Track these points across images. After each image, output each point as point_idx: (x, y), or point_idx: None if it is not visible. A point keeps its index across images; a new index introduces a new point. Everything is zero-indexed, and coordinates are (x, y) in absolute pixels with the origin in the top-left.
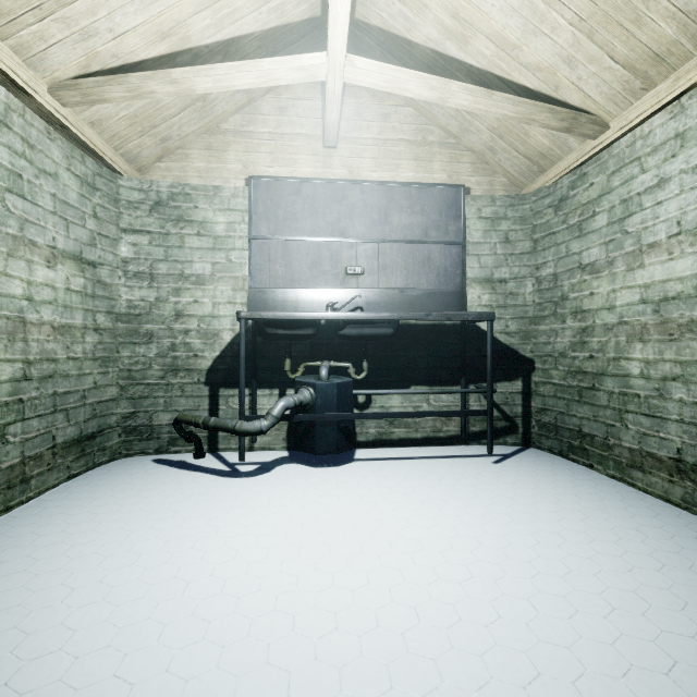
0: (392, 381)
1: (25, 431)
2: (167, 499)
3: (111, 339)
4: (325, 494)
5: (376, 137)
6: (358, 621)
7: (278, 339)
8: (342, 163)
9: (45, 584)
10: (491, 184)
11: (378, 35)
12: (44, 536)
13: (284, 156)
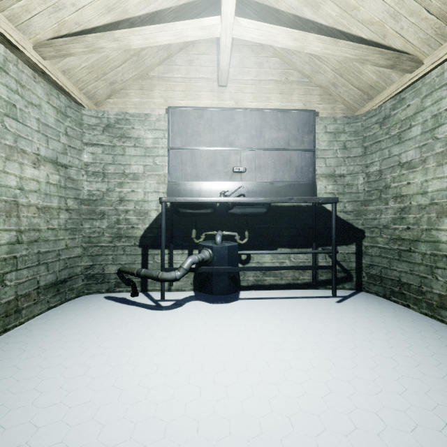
0: (265, 245)
1: (18, 278)
2: (111, 325)
3: (77, 216)
4: (219, 324)
5: (253, 79)
6: (246, 427)
7: (187, 216)
8: (230, 97)
9: (22, 388)
10: (333, 109)
11: (255, 7)
12: (27, 351)
13: (192, 93)
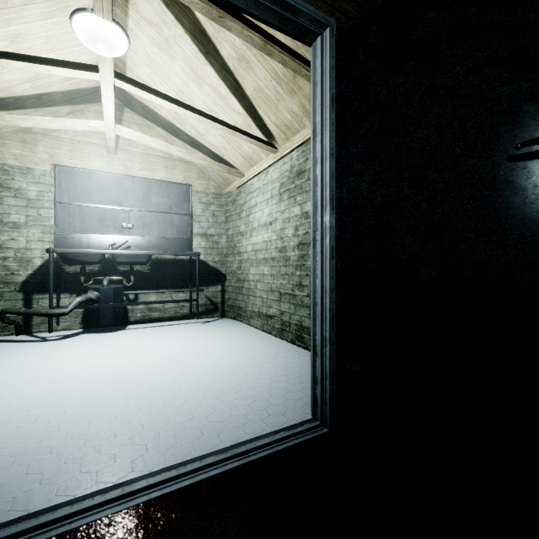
0: (151, 287)
1: None
2: (1, 352)
3: None
4: (103, 342)
5: (142, 152)
6: (109, 366)
7: (76, 264)
8: (120, 163)
9: None
10: (208, 185)
11: (140, 103)
12: None
13: (81, 154)
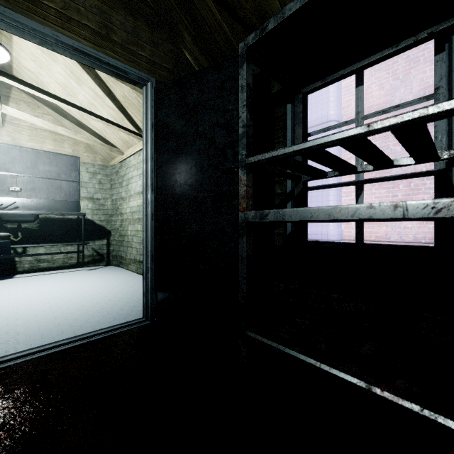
0: (39, 242)
1: None
2: None
3: None
4: None
5: (30, 126)
6: None
7: None
8: (8, 135)
9: None
10: (95, 158)
11: None
12: None
13: None
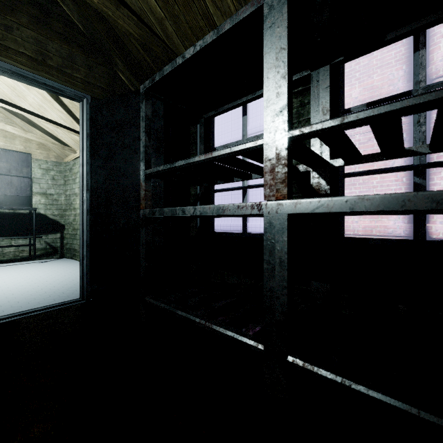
0: None
1: None
2: None
3: None
4: None
5: None
6: None
7: None
8: None
9: None
10: (48, 154)
11: None
12: None
13: None
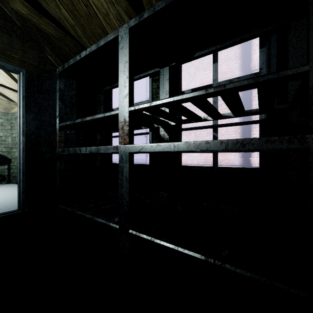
0: None
1: None
2: None
3: None
4: None
5: None
6: None
7: None
8: None
9: None
10: None
11: None
12: None
13: None
